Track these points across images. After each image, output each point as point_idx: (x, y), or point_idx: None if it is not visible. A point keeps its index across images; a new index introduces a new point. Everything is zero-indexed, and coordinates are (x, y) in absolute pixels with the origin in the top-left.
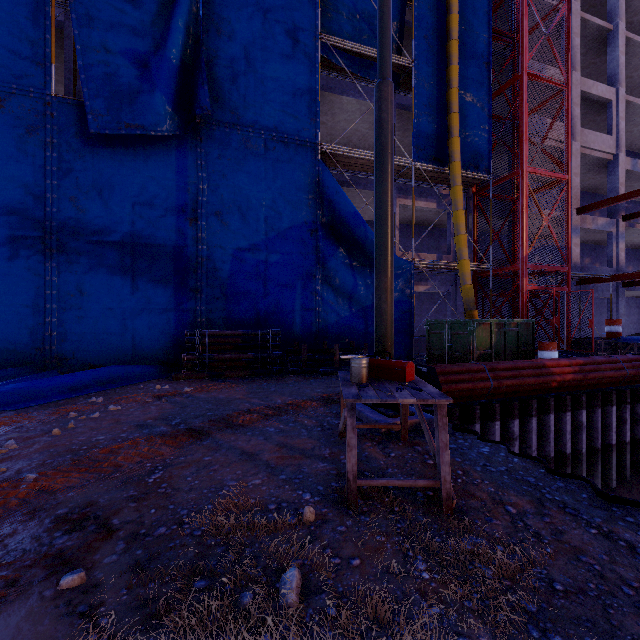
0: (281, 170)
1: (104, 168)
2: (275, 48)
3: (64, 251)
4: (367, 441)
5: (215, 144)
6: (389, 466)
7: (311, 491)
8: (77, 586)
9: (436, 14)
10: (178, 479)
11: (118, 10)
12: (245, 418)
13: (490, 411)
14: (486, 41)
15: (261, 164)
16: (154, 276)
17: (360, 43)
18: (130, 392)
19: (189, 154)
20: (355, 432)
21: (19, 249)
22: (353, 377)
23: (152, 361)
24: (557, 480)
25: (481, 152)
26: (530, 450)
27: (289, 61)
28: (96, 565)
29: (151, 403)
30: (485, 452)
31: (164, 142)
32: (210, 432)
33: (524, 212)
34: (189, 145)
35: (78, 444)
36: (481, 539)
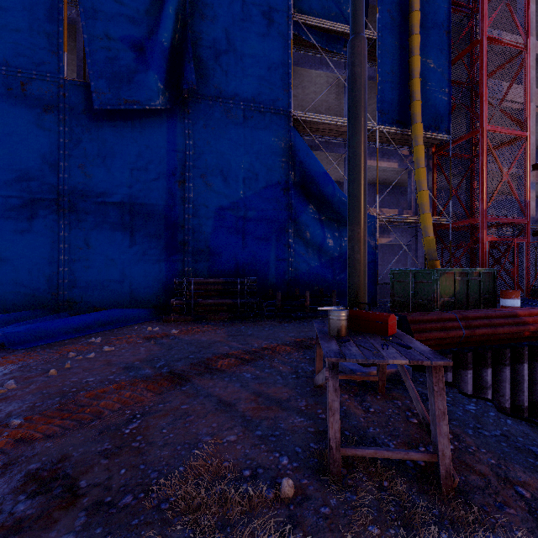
0: (257, 136)
1: (107, 139)
2: (252, 28)
3: (74, 211)
4: (343, 392)
5: (200, 115)
6: (370, 424)
7: (288, 453)
8: None
9: None
10: (154, 431)
11: (118, 2)
12: (223, 362)
13: (462, 360)
14: (446, 11)
15: (240, 131)
16: (148, 231)
17: (328, 20)
18: (125, 333)
19: (178, 125)
20: (338, 394)
21: (38, 210)
22: (331, 330)
23: (147, 305)
24: None
25: (441, 114)
26: (503, 399)
27: (264, 39)
28: None
29: (141, 344)
30: (472, 410)
31: (157, 115)
32: (190, 377)
33: (484, 168)
34: (178, 117)
35: (69, 386)
36: (497, 537)
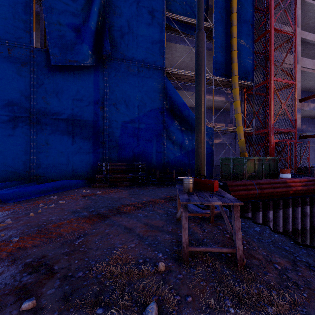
0: (145, 82)
1: (58, 82)
2: (142, 20)
3: (39, 123)
4: (192, 222)
5: (113, 69)
6: (205, 237)
7: (162, 252)
8: (31, 308)
9: (225, 0)
10: (91, 242)
11: (65, 4)
12: (127, 208)
13: (257, 206)
14: (251, 13)
15: (135, 79)
16: (83, 135)
17: (186, 16)
18: (70, 193)
19: (100, 74)
20: (187, 220)
21: (18, 123)
22: (185, 189)
23: (82, 178)
24: (302, 248)
25: (248, 70)
26: (278, 227)
27: (150, 26)
28: (43, 295)
29: (80, 199)
30: (257, 230)
31: (88, 69)
32: (109, 216)
33: (272, 101)
34: (100, 70)
35: (42, 221)
36: (262, 285)
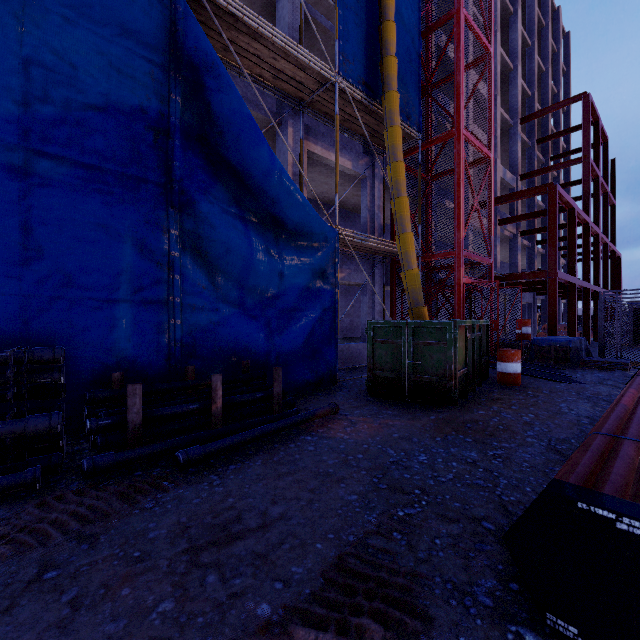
0: None
1: None
2: None
3: None
4: None
5: None
6: None
7: None
8: None
9: None
10: None
11: None
12: None
13: None
14: None
15: None
16: None
17: None
18: None
19: None
20: None
21: None
22: None
23: None
24: None
25: (412, 99)
26: None
27: None
28: None
29: None
30: None
31: None
32: None
33: (461, 184)
34: None
35: None
36: None
